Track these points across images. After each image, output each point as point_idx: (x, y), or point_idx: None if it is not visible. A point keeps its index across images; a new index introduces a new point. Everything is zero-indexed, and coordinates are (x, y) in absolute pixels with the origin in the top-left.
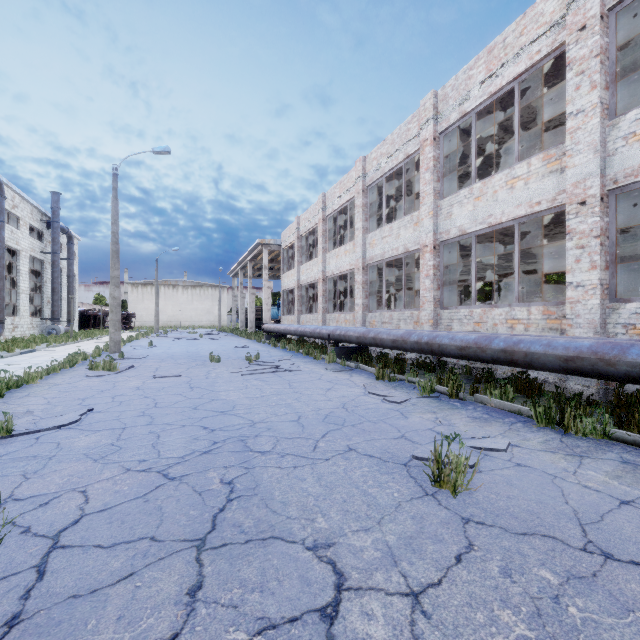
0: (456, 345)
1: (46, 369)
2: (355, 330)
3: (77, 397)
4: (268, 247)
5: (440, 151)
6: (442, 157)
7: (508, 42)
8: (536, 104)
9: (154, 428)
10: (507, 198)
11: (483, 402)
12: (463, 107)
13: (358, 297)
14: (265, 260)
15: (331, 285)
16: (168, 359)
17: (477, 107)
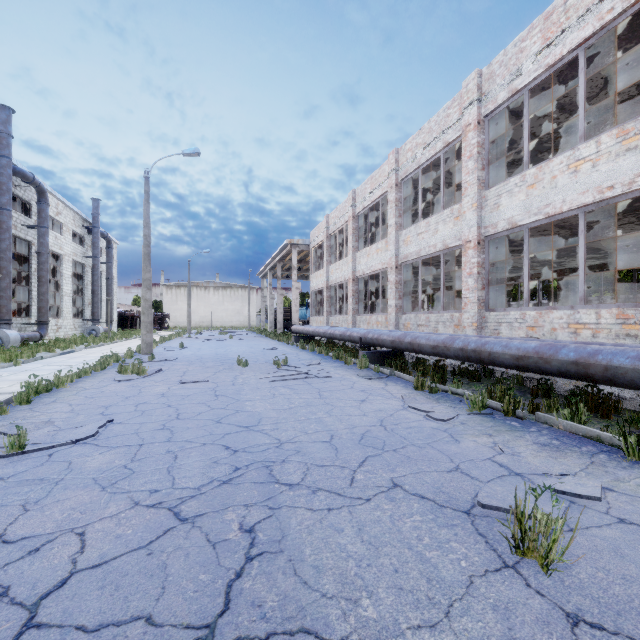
0: (511, 354)
1: (77, 372)
2: (389, 334)
3: (101, 404)
4: (296, 247)
5: (485, 136)
6: (487, 142)
7: (570, 4)
8: (601, 75)
9: (172, 446)
10: (569, 184)
11: (548, 423)
12: (513, 84)
13: (391, 298)
14: (293, 260)
15: (361, 285)
16: (196, 362)
17: (530, 83)
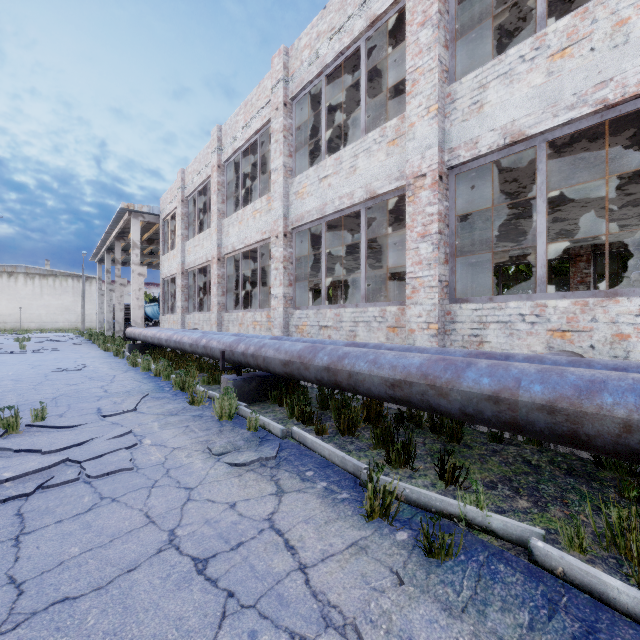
0: None
1: None
2: (279, 345)
3: None
4: (139, 216)
5: None
6: None
7: None
8: None
9: None
10: None
11: None
12: None
13: (276, 284)
14: (134, 235)
15: (231, 268)
16: None
17: None
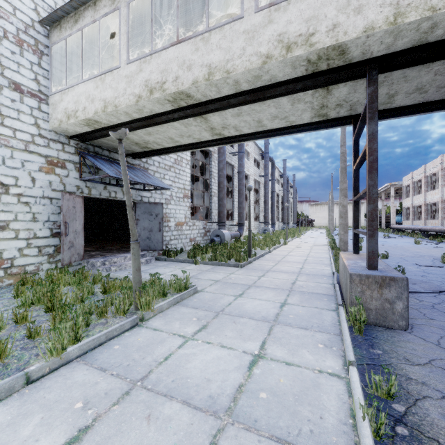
0: None
1: None
2: (429, 227)
3: None
4: (394, 186)
5: None
6: None
7: None
8: None
9: None
10: None
11: None
12: None
13: (439, 214)
14: (392, 193)
15: (429, 207)
16: None
17: None
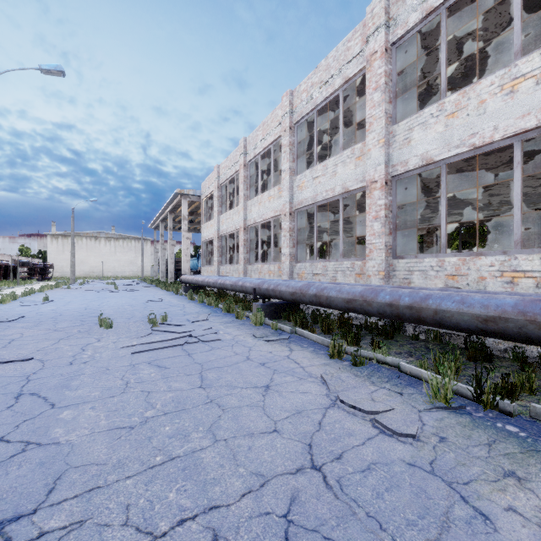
0: (474, 313)
1: None
2: (288, 284)
3: None
4: (187, 198)
5: (392, 66)
6: (395, 73)
7: None
8: (510, 9)
9: None
10: (503, 107)
11: None
12: (428, 2)
13: (285, 246)
14: (184, 210)
15: (253, 234)
16: (47, 322)
17: None
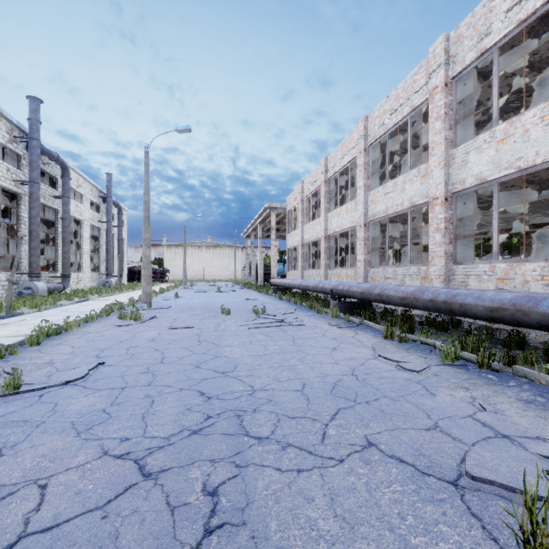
0: (485, 305)
1: (85, 318)
2: (359, 286)
3: (98, 347)
4: (275, 210)
5: (452, 97)
6: (455, 103)
7: None
8: None
9: (151, 390)
10: (543, 136)
11: (527, 377)
12: (482, 44)
13: (360, 253)
14: (272, 222)
15: (332, 242)
16: (187, 310)
17: (500, 40)
